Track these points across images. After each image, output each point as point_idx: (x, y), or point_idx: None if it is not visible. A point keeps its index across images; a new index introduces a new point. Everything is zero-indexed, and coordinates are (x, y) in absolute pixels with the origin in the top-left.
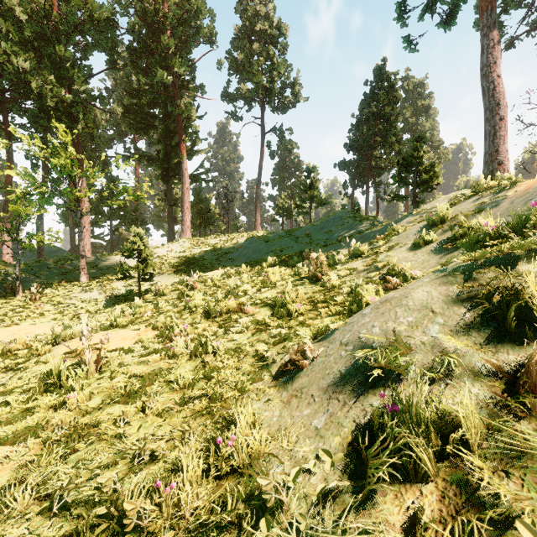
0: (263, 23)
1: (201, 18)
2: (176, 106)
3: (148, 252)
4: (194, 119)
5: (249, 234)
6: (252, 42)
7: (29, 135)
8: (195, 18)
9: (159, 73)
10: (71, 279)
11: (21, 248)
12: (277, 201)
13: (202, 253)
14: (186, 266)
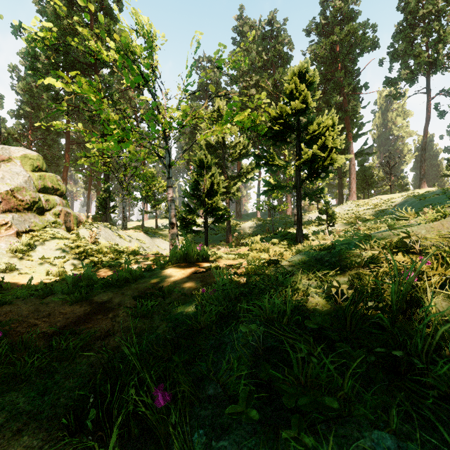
0: (426, 7)
1: (364, 42)
2: (345, 111)
3: (332, 211)
4: (358, 113)
5: (410, 193)
6: (416, 24)
7: None
8: (359, 45)
9: (333, 99)
10: (289, 227)
11: (273, 212)
12: (447, 157)
13: (365, 211)
14: (353, 219)
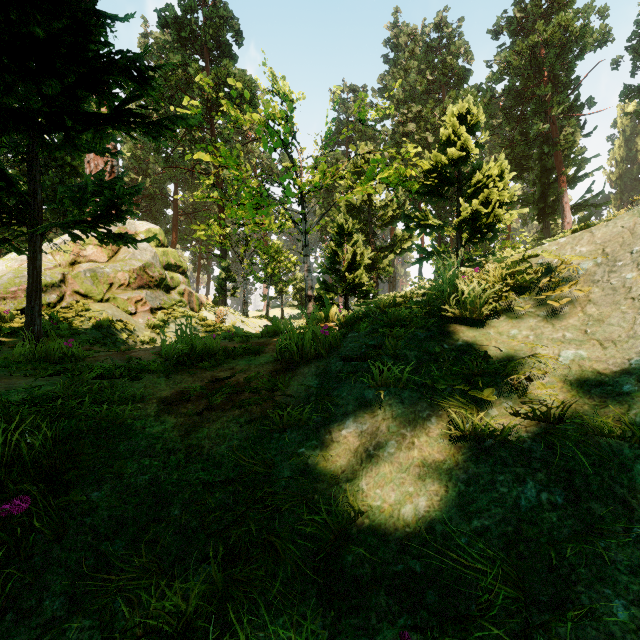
0: None
1: (585, 37)
2: (553, 144)
3: None
4: (577, 144)
5: None
6: None
7: None
8: (576, 43)
9: (534, 127)
10: None
11: None
12: None
13: None
14: None
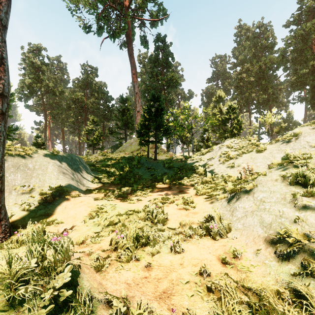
0: None
1: None
2: (314, 75)
3: None
4: None
5: None
6: None
7: (255, 112)
8: None
9: (300, 71)
10: None
11: None
12: None
13: None
14: None
